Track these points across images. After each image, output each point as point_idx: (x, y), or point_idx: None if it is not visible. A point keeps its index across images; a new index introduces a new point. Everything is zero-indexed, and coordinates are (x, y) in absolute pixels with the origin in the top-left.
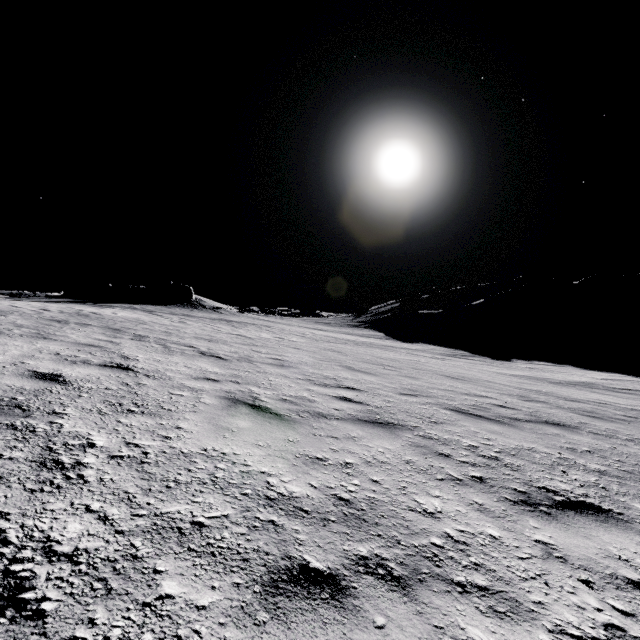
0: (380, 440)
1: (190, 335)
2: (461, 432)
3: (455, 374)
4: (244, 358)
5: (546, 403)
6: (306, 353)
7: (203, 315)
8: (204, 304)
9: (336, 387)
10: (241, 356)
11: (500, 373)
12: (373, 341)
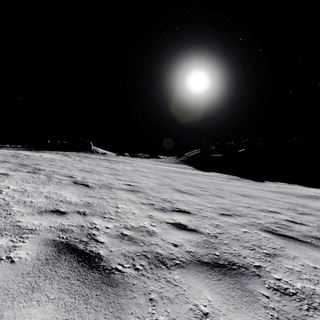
0: (239, 315)
1: (78, 168)
2: (303, 271)
3: (242, 192)
4: (106, 185)
5: (314, 215)
6: (150, 179)
7: (96, 157)
8: (98, 151)
9: (171, 211)
10: (104, 183)
11: (264, 190)
12: (188, 171)
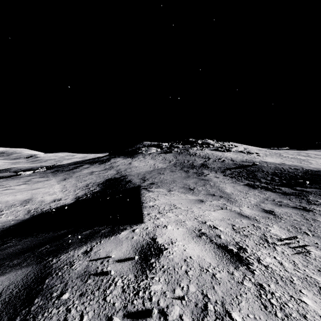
0: None
1: None
2: None
3: None
4: None
5: None
6: None
7: None
8: None
9: None
10: None
11: None
12: None
